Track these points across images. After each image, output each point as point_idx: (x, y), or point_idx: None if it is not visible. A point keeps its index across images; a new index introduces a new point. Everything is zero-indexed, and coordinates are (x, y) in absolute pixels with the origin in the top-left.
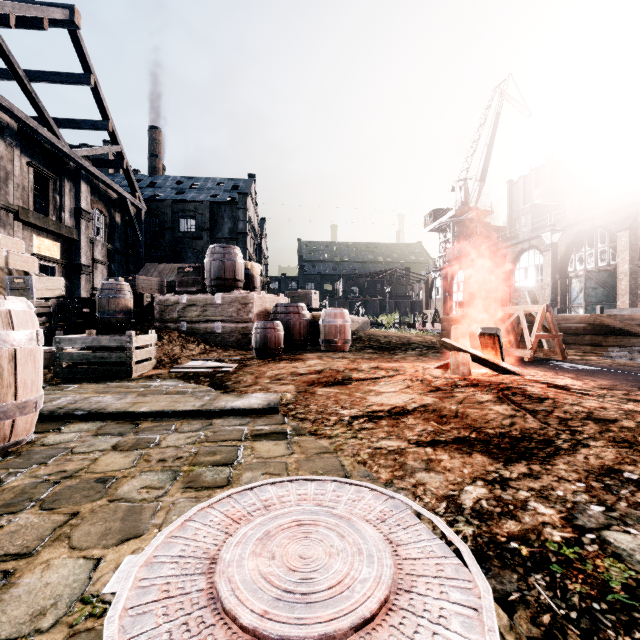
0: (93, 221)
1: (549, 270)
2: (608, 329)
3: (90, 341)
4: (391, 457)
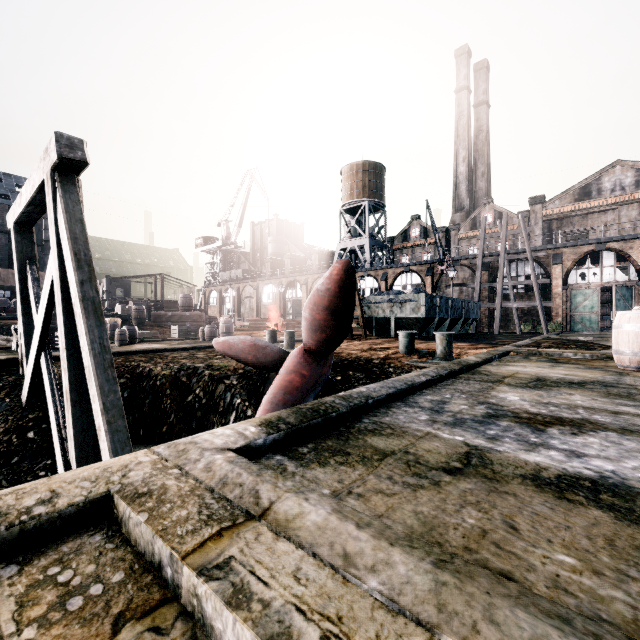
0: None
1: (279, 297)
2: (296, 324)
3: (187, 327)
4: None
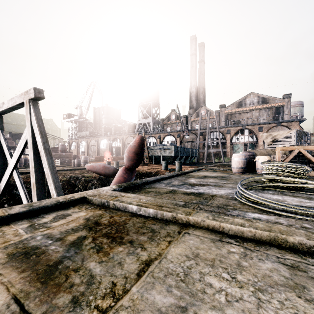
0: None
1: (109, 145)
2: (118, 158)
3: (64, 160)
4: None
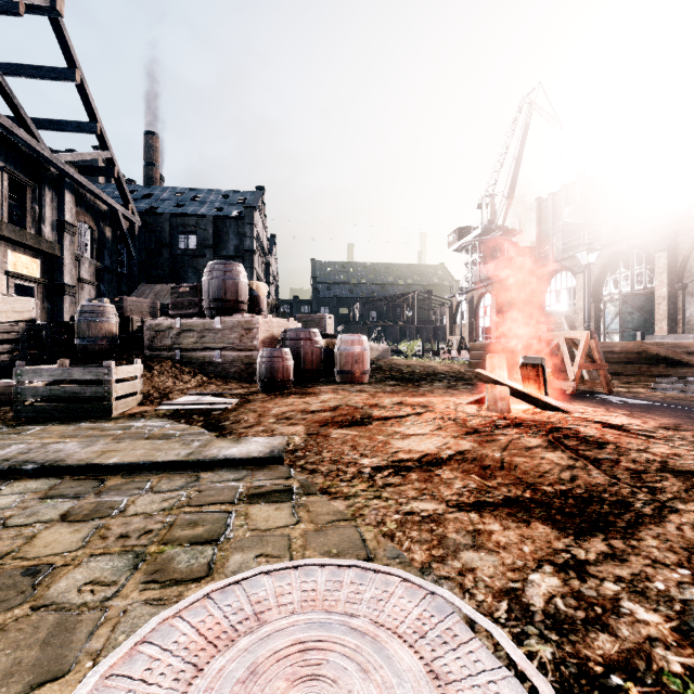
0: (79, 235)
1: (582, 293)
2: (653, 358)
3: (59, 373)
4: (426, 527)
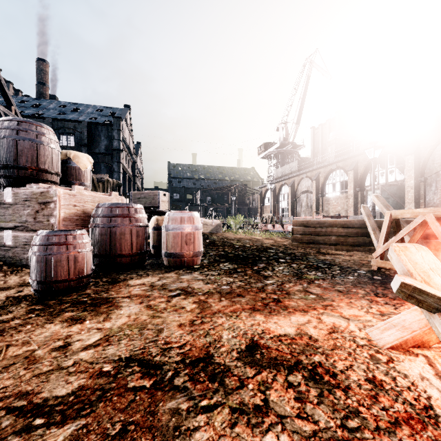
0: None
1: (352, 184)
2: None
3: None
4: None
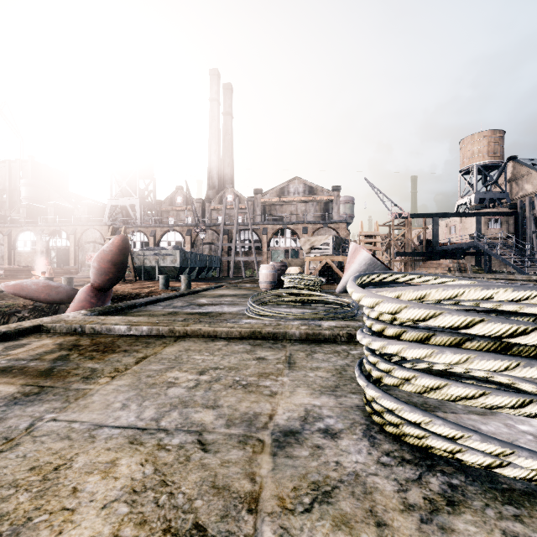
0: None
1: (40, 245)
2: (65, 272)
3: None
4: None
